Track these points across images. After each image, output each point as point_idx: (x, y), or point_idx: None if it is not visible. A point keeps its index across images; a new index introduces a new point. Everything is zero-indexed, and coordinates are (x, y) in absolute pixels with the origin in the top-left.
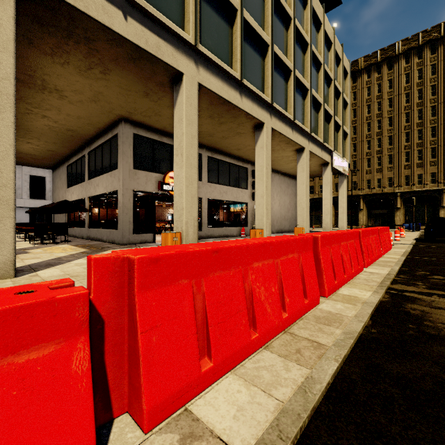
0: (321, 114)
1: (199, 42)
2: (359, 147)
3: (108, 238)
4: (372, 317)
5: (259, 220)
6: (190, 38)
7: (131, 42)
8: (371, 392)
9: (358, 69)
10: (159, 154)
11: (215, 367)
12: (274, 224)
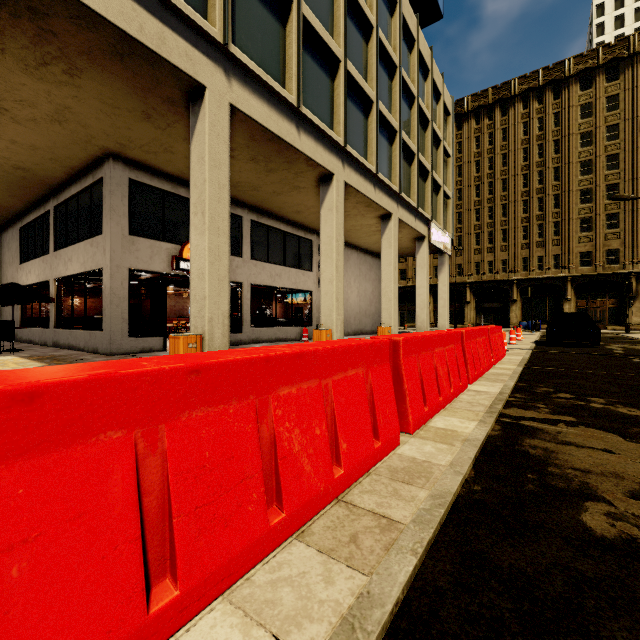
0: (415, 167)
1: (233, 42)
2: (465, 217)
3: (88, 345)
4: (475, 464)
5: (326, 317)
6: (217, 33)
7: (114, 25)
8: (468, 612)
9: (464, 112)
10: (173, 213)
11: (184, 597)
12: (350, 323)
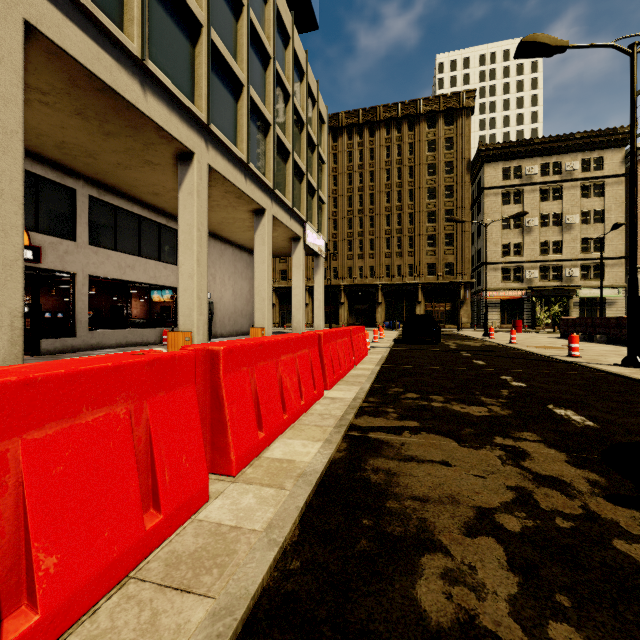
0: (290, 166)
1: None
2: (340, 224)
3: None
4: (305, 514)
5: (185, 317)
6: None
7: None
8: None
9: (339, 126)
10: None
11: None
12: (224, 323)
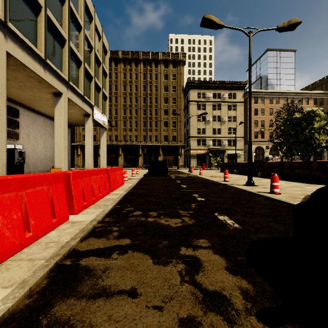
0: (82, 70)
1: None
2: (119, 111)
3: None
4: None
5: None
6: None
7: None
8: None
9: (118, 58)
10: None
11: None
12: (37, 166)
